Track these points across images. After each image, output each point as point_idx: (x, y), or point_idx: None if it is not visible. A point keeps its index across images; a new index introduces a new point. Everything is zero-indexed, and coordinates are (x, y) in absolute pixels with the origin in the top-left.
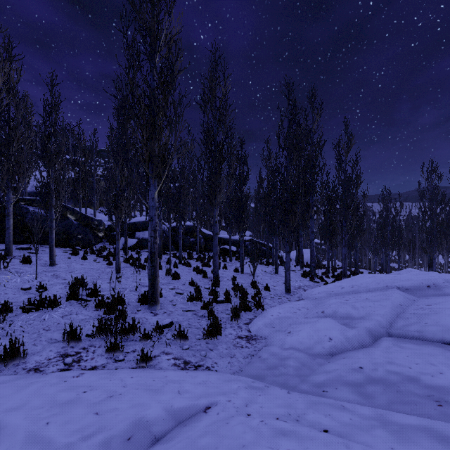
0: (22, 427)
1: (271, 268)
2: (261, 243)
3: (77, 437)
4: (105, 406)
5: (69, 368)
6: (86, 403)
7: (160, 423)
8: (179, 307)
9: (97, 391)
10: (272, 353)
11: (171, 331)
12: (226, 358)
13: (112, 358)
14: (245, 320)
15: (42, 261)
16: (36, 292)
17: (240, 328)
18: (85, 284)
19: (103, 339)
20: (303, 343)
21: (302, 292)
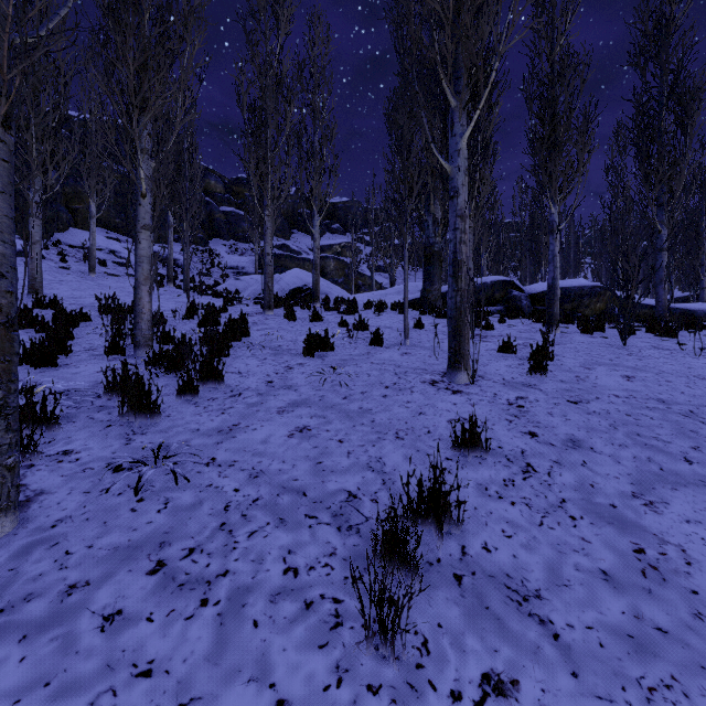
0: None
1: None
2: None
3: None
4: None
5: None
6: None
7: None
8: None
9: None
10: None
11: None
12: None
13: None
14: None
15: None
16: None
17: None
18: None
19: None
20: None
21: None
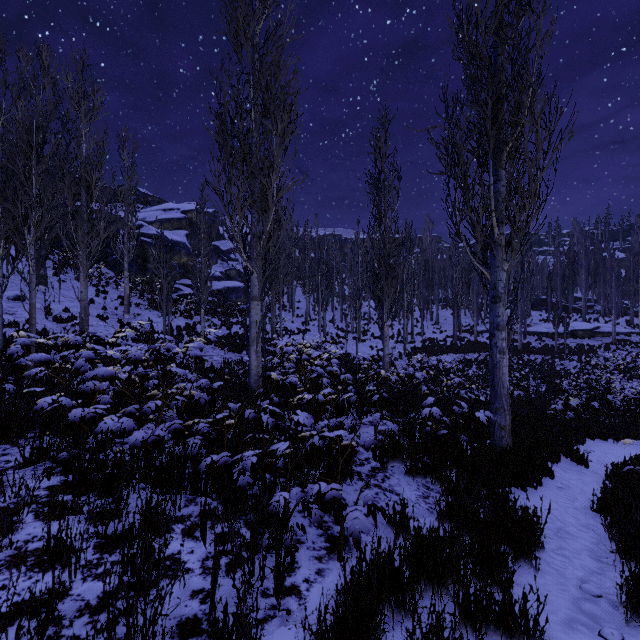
0: None
1: None
2: None
3: None
4: None
5: None
6: None
7: None
8: None
9: None
10: None
11: None
12: None
13: None
14: None
15: None
16: None
17: None
18: None
19: None
20: None
21: None
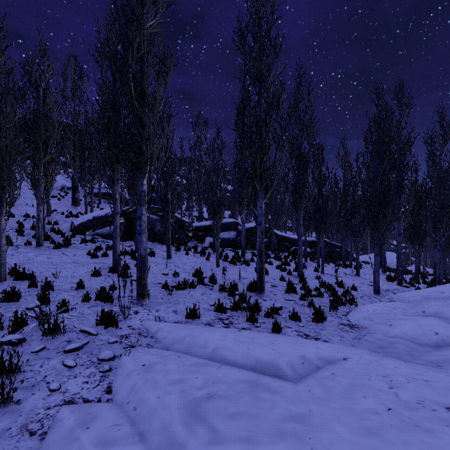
0: (236, 348)
1: (350, 271)
2: (335, 245)
3: (273, 356)
4: (274, 347)
5: (229, 327)
6: (260, 344)
7: (316, 360)
8: (280, 297)
9: (261, 340)
10: (378, 338)
11: (283, 313)
12: (337, 337)
13: (252, 324)
14: (342, 312)
15: (160, 255)
16: (173, 277)
17: (339, 318)
18: (202, 273)
19: (237, 312)
20: (407, 334)
21: (392, 295)
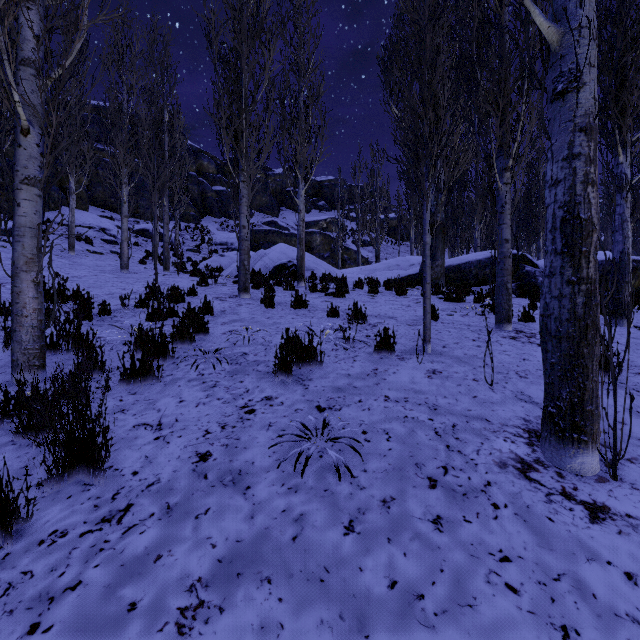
0: None
1: None
2: None
3: None
4: None
5: None
6: None
7: None
8: None
9: None
10: None
11: None
12: None
13: None
14: None
15: None
16: None
17: None
18: None
19: None
20: None
21: None
